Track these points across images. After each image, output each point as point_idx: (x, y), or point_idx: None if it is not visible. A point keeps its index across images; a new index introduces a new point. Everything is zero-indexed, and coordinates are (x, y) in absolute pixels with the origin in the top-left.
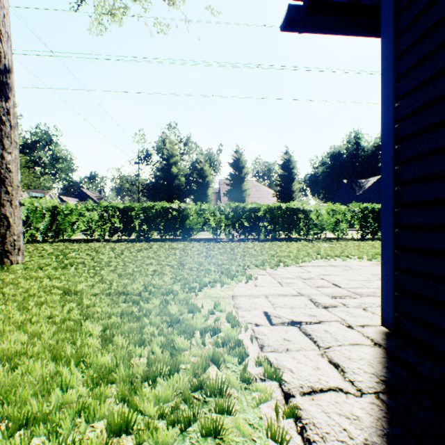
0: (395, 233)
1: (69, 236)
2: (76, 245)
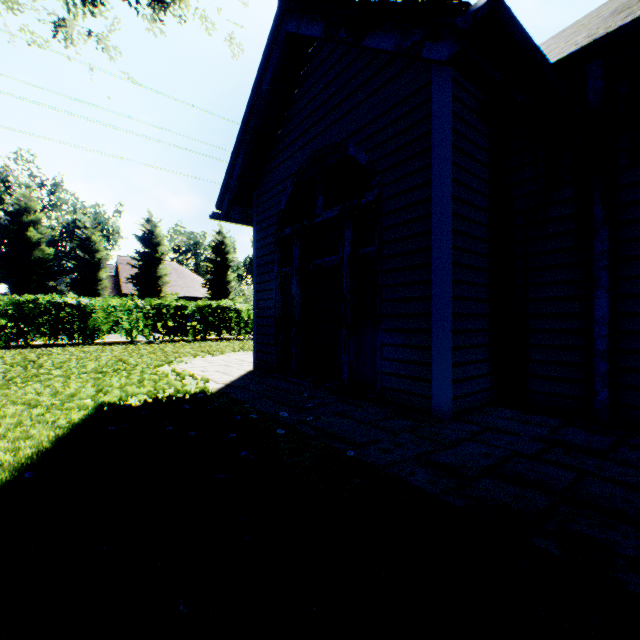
0: (257, 329)
1: None
2: None
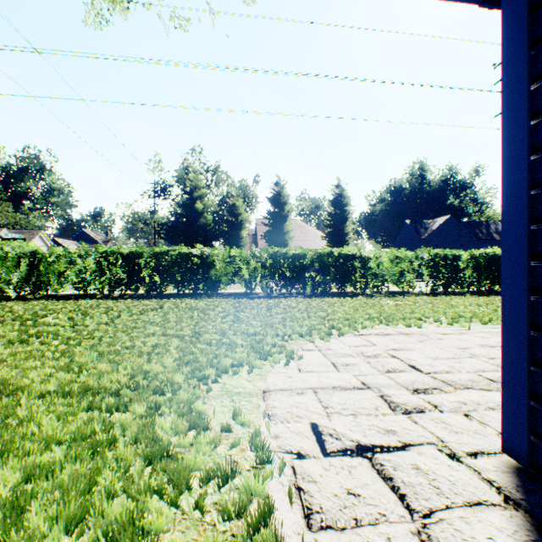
0: (532, 303)
1: (56, 290)
2: (61, 304)
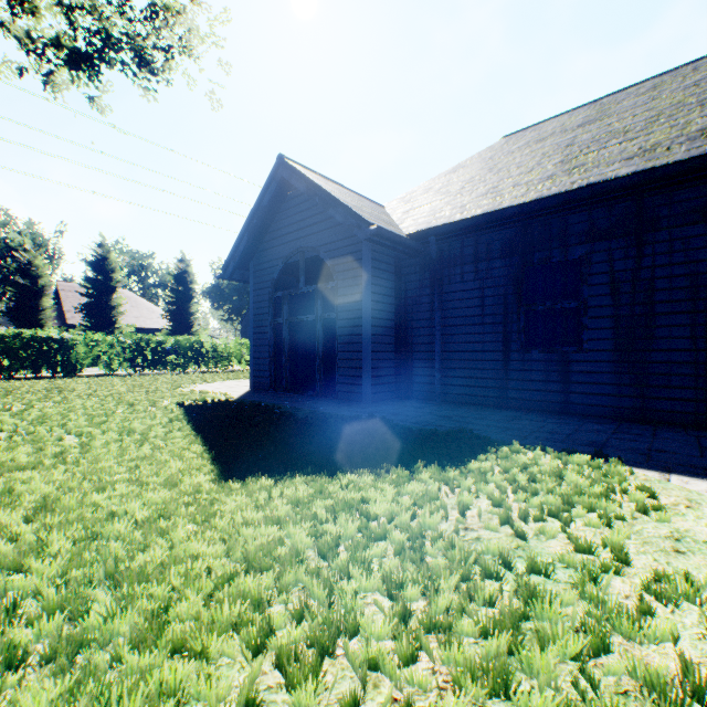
0: (254, 360)
1: None
2: None
